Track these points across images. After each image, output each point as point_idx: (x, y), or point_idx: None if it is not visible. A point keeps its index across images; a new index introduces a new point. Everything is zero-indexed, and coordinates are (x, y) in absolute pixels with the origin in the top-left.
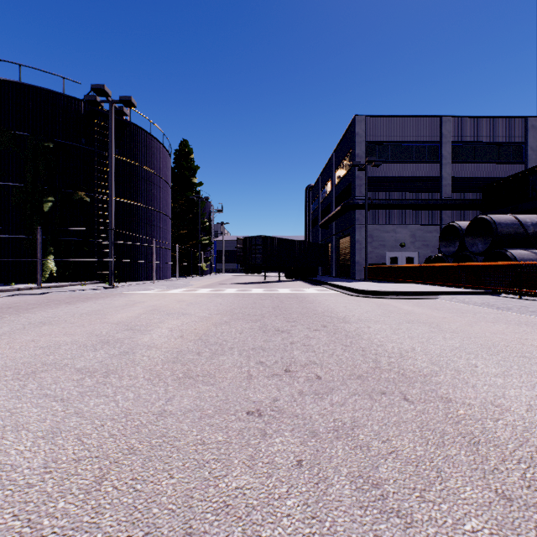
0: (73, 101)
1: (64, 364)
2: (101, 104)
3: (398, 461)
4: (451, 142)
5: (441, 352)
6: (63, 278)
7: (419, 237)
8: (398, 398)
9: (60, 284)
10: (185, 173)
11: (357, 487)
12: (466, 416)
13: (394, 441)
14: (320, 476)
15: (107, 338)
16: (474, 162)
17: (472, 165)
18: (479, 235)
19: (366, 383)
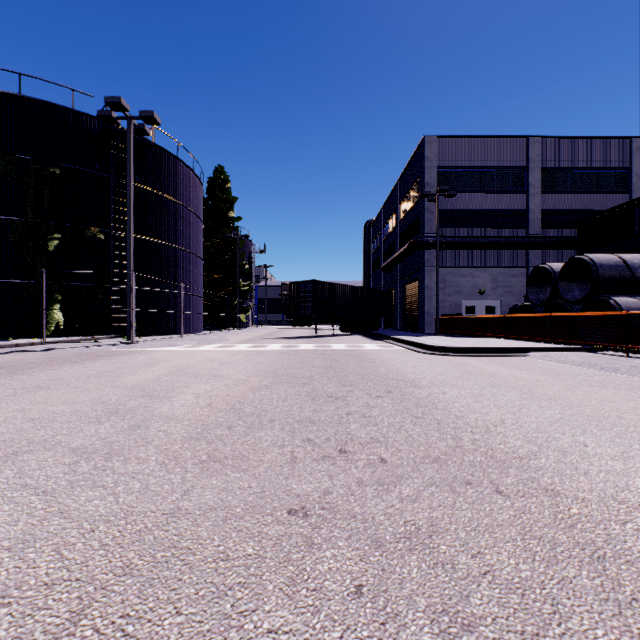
0: (84, 117)
1: (56, 442)
2: (117, 121)
3: (497, 588)
4: (540, 167)
5: (539, 426)
6: (72, 332)
7: (502, 283)
8: (488, 490)
9: (68, 339)
10: (221, 205)
11: (441, 629)
12: (582, 517)
13: (488, 555)
14: (387, 611)
15: (116, 407)
16: (568, 192)
17: (566, 196)
18: (575, 279)
19: (445, 468)
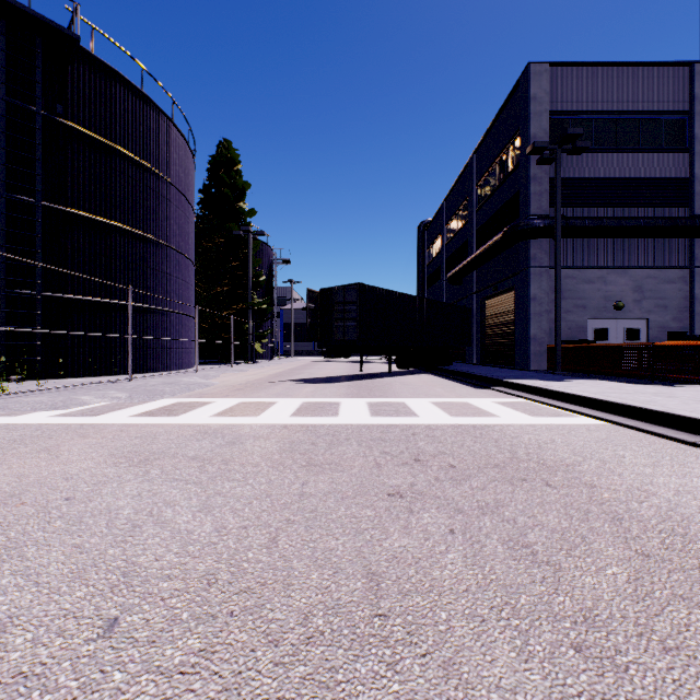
0: None
1: None
2: None
3: None
4: None
5: None
6: None
7: (651, 292)
8: None
9: None
10: (226, 192)
11: None
12: None
13: None
14: None
15: None
16: None
17: None
18: None
19: None
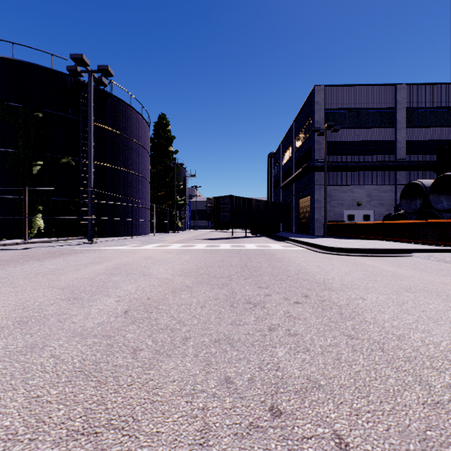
0: (60, 75)
1: None
2: (81, 74)
3: None
4: (406, 108)
5: None
6: (51, 234)
7: (375, 197)
8: None
9: (46, 240)
10: (163, 142)
11: None
12: None
13: None
14: None
15: (32, 314)
16: (427, 126)
17: (426, 129)
18: (444, 192)
19: None
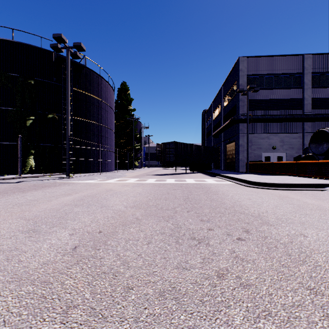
0: (47, 52)
1: None
2: (61, 50)
3: None
4: (311, 72)
5: None
6: (41, 171)
7: (287, 142)
8: None
9: (36, 175)
10: (124, 103)
11: None
12: None
13: None
14: None
15: None
16: None
17: (327, 89)
18: None
19: None
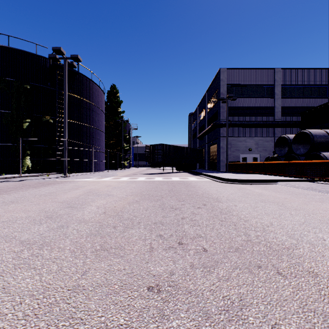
0: (42, 58)
1: (13, 236)
2: (59, 60)
3: None
4: (281, 84)
5: (293, 227)
6: (36, 171)
7: (261, 145)
8: (272, 272)
9: (33, 175)
10: (114, 105)
11: None
12: None
13: (283, 326)
14: None
15: (52, 214)
16: (295, 97)
17: (294, 99)
18: (301, 143)
19: (243, 255)
